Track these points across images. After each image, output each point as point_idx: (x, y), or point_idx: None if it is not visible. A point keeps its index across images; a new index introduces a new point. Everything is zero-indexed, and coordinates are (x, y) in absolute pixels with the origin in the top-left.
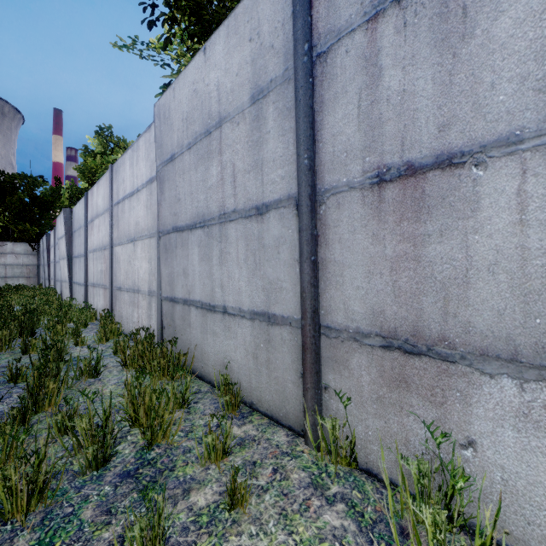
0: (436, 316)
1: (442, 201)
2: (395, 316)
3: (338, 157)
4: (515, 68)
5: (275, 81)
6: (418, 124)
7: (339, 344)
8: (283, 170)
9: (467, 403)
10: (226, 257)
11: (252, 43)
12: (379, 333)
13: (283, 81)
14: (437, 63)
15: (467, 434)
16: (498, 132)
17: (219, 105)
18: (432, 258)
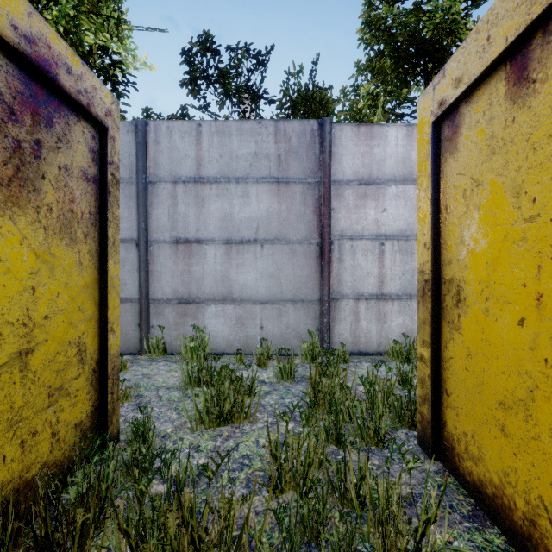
0: (195, 290)
1: (197, 253)
2: (182, 291)
3: (159, 228)
4: (214, 221)
5: (124, 179)
6: (190, 227)
7: (159, 306)
8: (128, 225)
9: (204, 315)
10: None
11: None
12: (176, 299)
13: (129, 182)
14: (196, 210)
15: (204, 325)
16: (211, 237)
17: None
18: (194, 271)
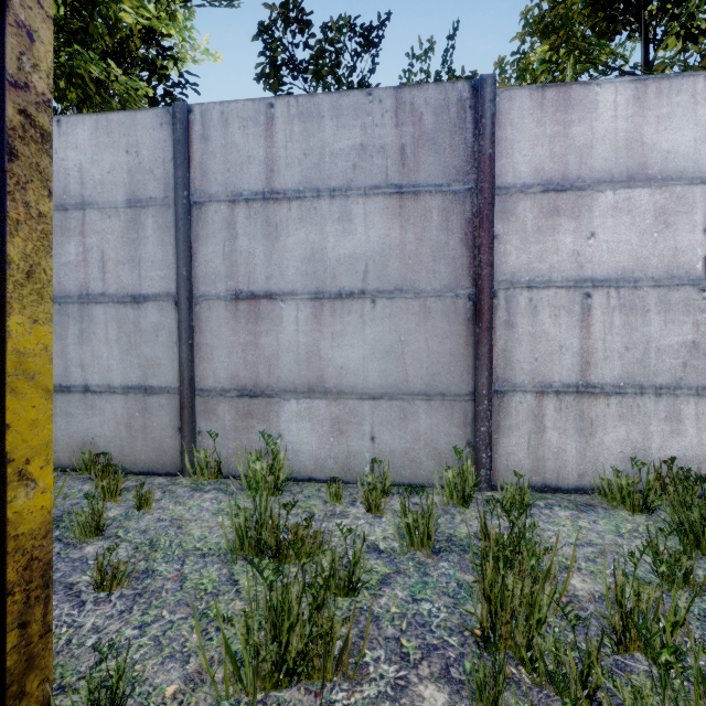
0: (265, 375)
1: (268, 316)
2: (245, 377)
3: (210, 276)
4: (295, 263)
5: (156, 201)
6: (257, 272)
7: (210, 400)
8: (163, 272)
9: (279, 416)
10: (90, 337)
11: (129, 156)
12: (236, 389)
13: (164, 204)
14: (265, 245)
15: (279, 432)
16: (289, 288)
17: (83, 188)
18: (264, 344)
